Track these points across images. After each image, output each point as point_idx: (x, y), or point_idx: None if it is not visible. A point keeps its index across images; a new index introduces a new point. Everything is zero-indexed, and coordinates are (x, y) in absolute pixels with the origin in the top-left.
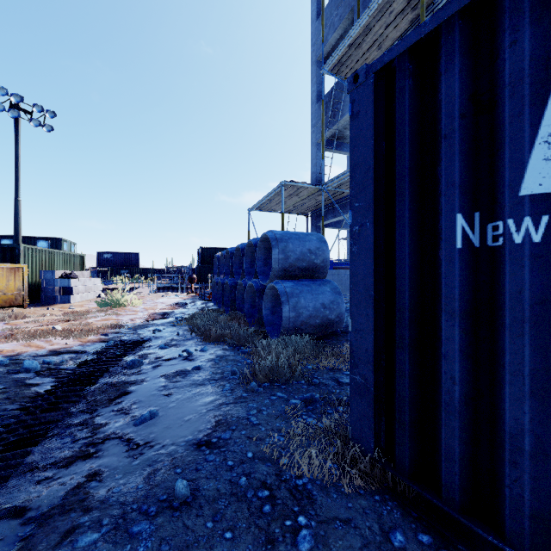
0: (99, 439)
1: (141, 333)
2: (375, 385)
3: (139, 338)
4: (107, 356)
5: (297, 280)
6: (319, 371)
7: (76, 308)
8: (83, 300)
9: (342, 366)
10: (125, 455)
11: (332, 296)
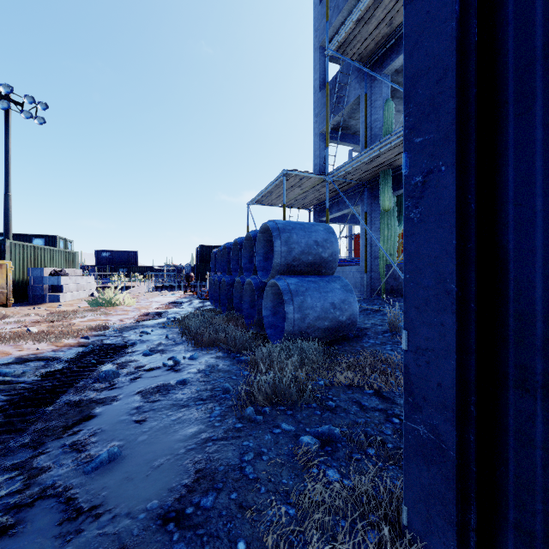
0: (29, 497)
1: (127, 336)
2: (458, 446)
3: (123, 342)
4: (78, 365)
5: (302, 276)
6: (334, 388)
7: (64, 307)
8: (75, 299)
9: (363, 382)
10: (54, 532)
11: (343, 294)
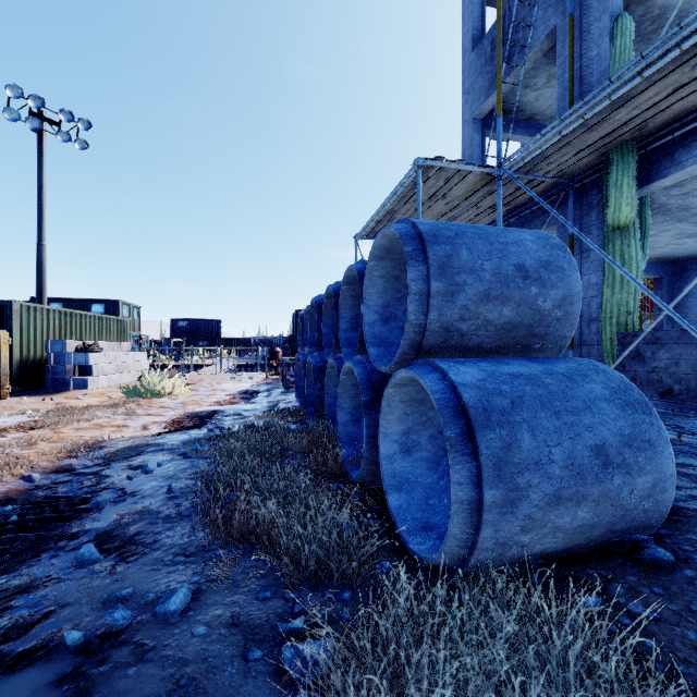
0: None
1: (108, 475)
2: None
3: (87, 494)
4: None
5: (488, 359)
6: None
7: (87, 399)
8: (112, 385)
9: None
10: None
11: (625, 418)
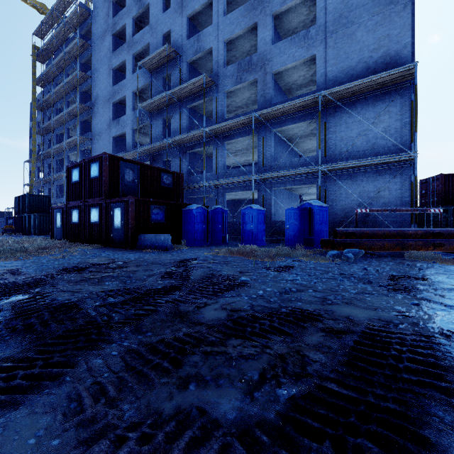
0: None
1: None
2: None
3: None
4: None
5: None
6: None
7: None
8: None
9: None
10: None
11: None
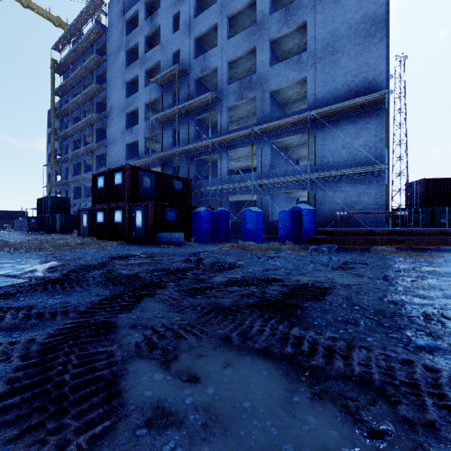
0: None
1: None
2: None
3: None
4: None
5: None
6: None
7: None
8: None
9: None
10: None
11: None
